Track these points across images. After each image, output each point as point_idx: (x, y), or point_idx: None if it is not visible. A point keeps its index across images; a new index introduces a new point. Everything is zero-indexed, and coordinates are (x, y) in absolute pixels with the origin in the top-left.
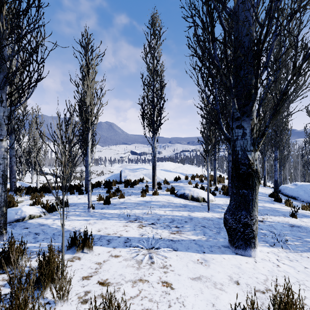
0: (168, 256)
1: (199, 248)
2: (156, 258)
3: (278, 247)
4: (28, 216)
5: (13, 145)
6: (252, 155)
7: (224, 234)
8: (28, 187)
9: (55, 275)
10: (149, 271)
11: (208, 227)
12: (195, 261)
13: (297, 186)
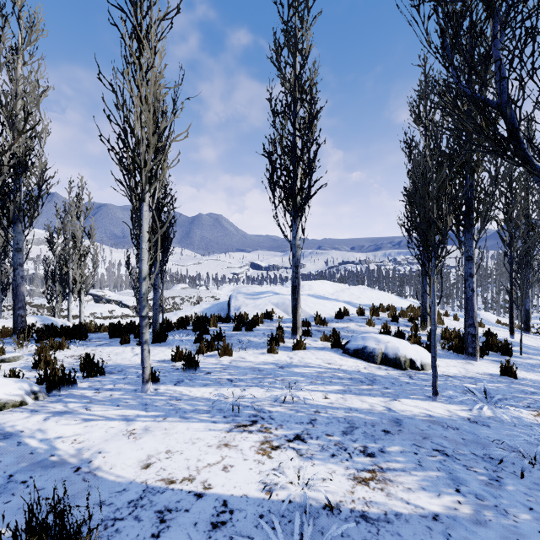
0: None
1: None
2: None
3: None
4: None
5: (19, 244)
6: None
7: (517, 486)
8: (46, 326)
9: None
10: None
11: (455, 457)
12: None
13: None
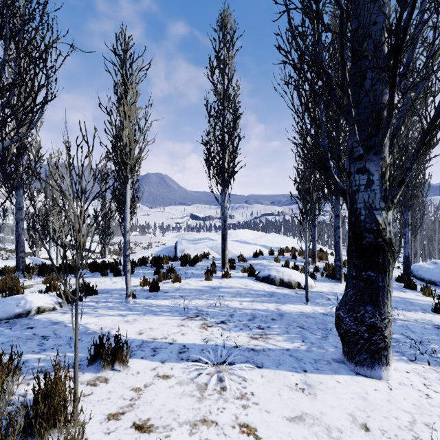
0: (249, 377)
1: (296, 363)
2: (229, 382)
3: (422, 363)
4: (36, 309)
5: (21, 204)
6: (382, 215)
7: (334, 339)
8: (42, 265)
9: (60, 414)
10: (219, 404)
11: (308, 329)
12: (292, 387)
13: (438, 265)
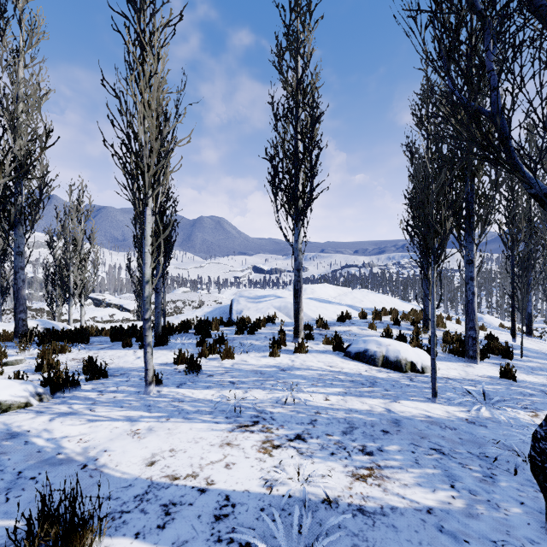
0: None
1: None
2: None
3: None
4: None
5: (20, 248)
6: None
7: (510, 483)
8: (47, 330)
9: None
10: None
11: (451, 455)
12: None
13: None
